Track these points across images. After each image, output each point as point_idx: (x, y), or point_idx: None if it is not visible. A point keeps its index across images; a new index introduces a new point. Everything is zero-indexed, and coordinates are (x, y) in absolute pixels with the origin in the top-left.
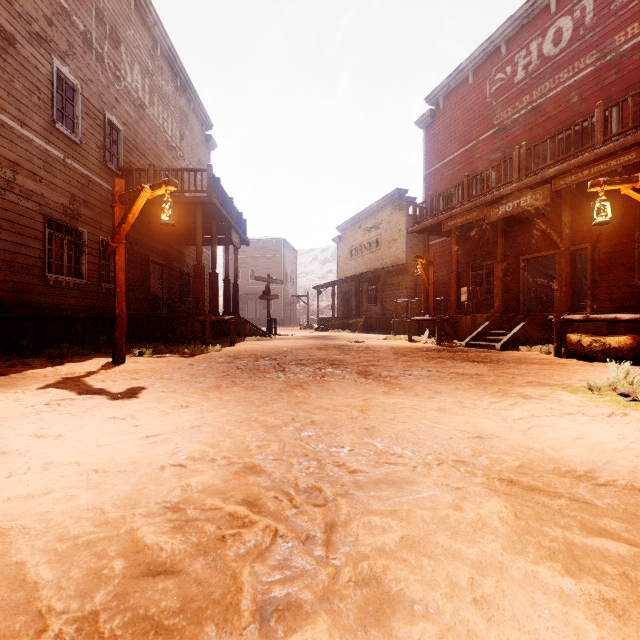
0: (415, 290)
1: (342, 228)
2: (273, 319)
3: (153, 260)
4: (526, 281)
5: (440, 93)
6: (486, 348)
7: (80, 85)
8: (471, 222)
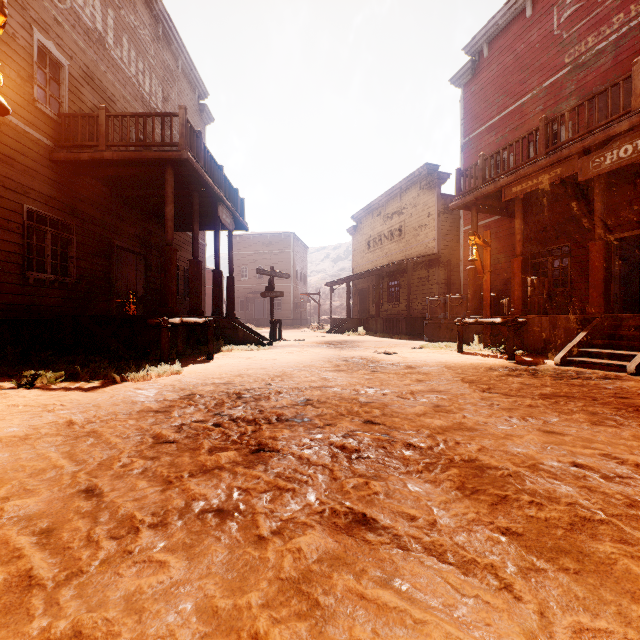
0: (448, 285)
1: (358, 217)
2: (277, 320)
3: (120, 245)
4: (618, 269)
5: (484, 37)
6: (597, 368)
7: None
8: (537, 191)
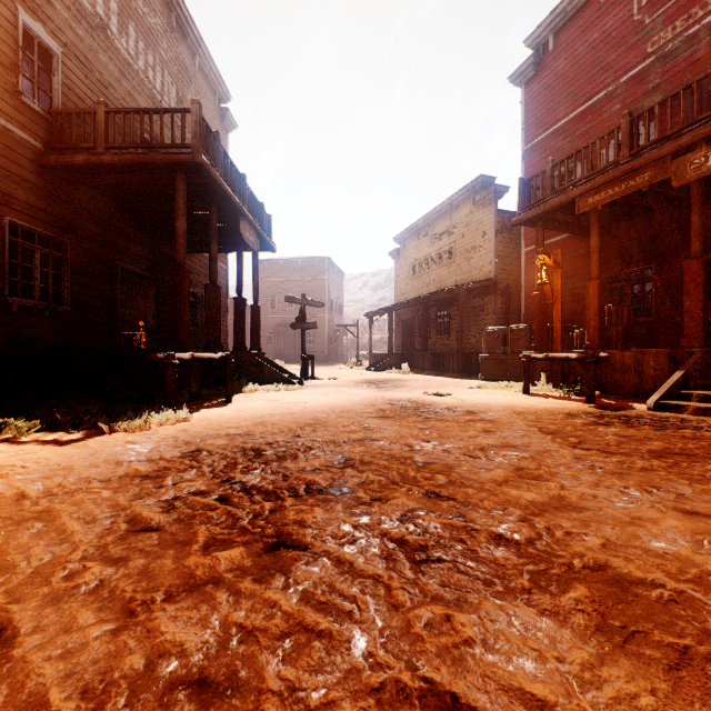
0: (507, 315)
1: (401, 238)
2: (309, 356)
3: (125, 268)
4: None
5: (550, 27)
6: (702, 414)
7: None
8: (616, 203)
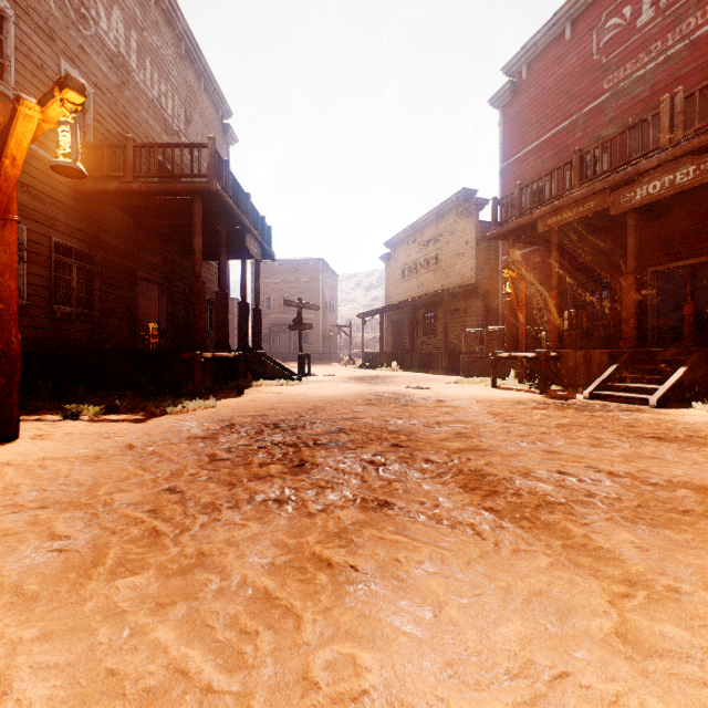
0: (487, 317)
1: (392, 243)
2: (306, 355)
3: (143, 276)
4: (655, 302)
5: (523, 58)
6: (624, 401)
7: (13, 11)
8: (575, 222)
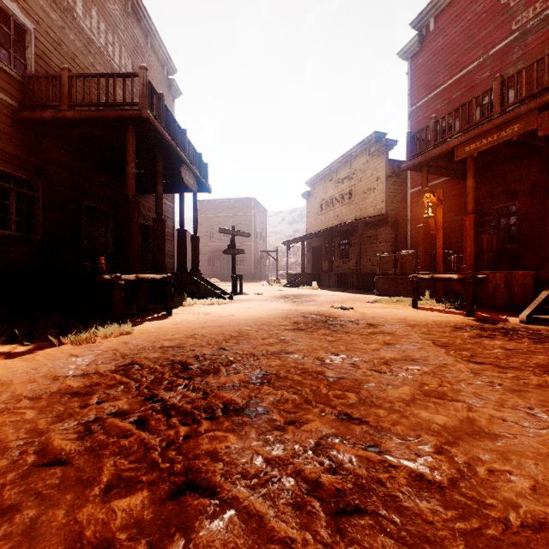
0: (396, 243)
1: (311, 182)
2: (238, 276)
3: (88, 205)
4: None
5: (431, 12)
6: None
7: None
8: (487, 152)
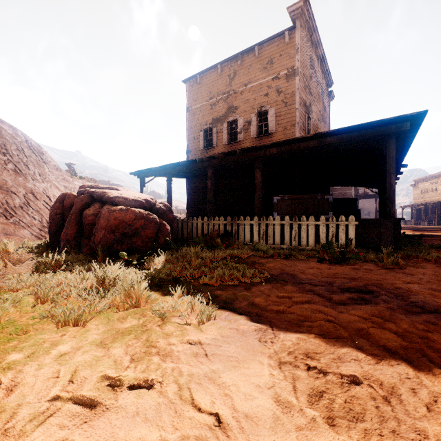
0: None
1: (416, 181)
2: None
3: None
4: None
5: None
6: None
7: None
8: None
